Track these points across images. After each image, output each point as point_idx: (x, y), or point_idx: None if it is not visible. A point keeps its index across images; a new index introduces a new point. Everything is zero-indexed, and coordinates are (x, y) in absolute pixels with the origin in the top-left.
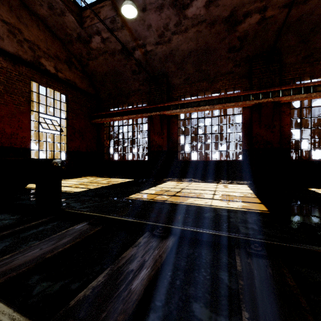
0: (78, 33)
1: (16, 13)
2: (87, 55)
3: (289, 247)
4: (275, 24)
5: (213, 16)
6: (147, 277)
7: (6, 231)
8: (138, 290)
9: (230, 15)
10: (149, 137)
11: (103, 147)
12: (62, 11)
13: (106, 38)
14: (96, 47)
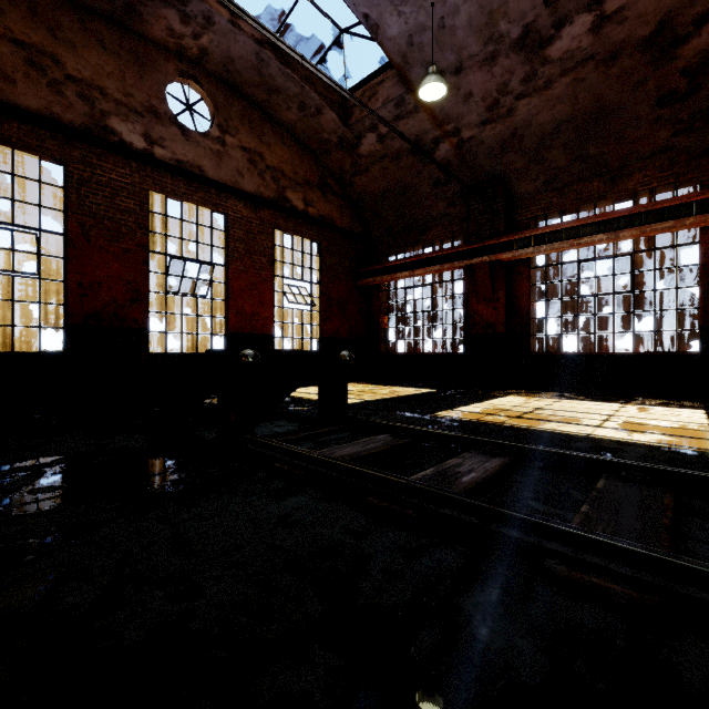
0: (340, 136)
1: (257, 131)
2: (351, 169)
3: (690, 475)
4: None
5: (613, 42)
6: (478, 477)
7: (304, 434)
8: (469, 482)
9: (658, 31)
10: (466, 307)
11: (377, 330)
12: (318, 108)
13: (386, 134)
14: (367, 152)
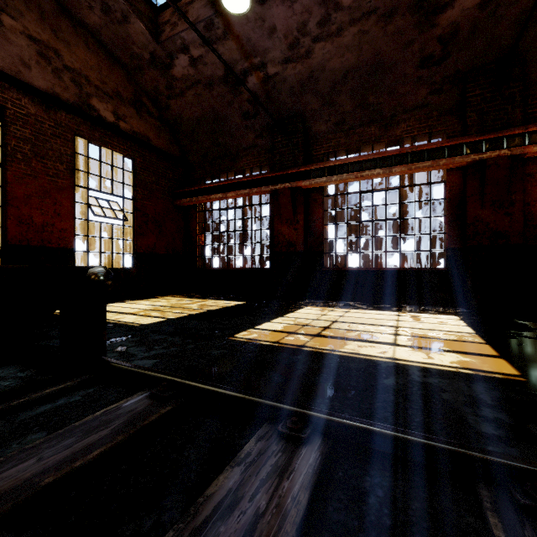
0: (151, 53)
1: (51, 24)
2: (166, 91)
3: None
4: (514, 5)
5: None
6: None
7: None
8: None
9: None
10: (272, 227)
11: (194, 247)
12: (124, 15)
13: (198, 58)
14: (181, 75)
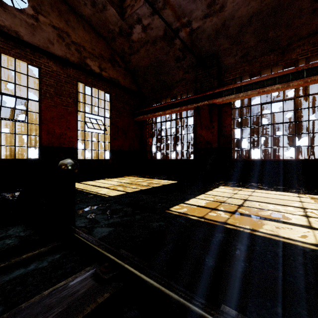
0: (119, 27)
1: (64, 18)
2: (128, 50)
3: None
4: None
5: None
6: None
7: None
8: None
9: None
10: (195, 132)
11: (145, 146)
12: (103, 5)
13: (147, 26)
14: (137, 38)
